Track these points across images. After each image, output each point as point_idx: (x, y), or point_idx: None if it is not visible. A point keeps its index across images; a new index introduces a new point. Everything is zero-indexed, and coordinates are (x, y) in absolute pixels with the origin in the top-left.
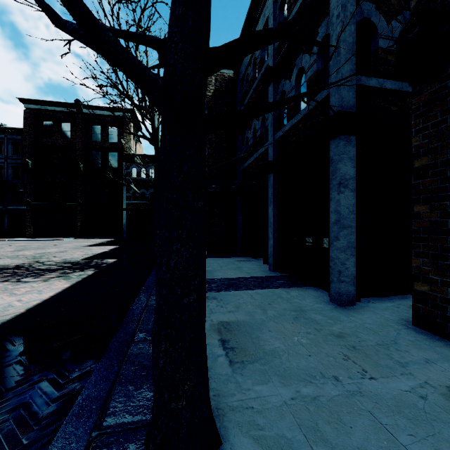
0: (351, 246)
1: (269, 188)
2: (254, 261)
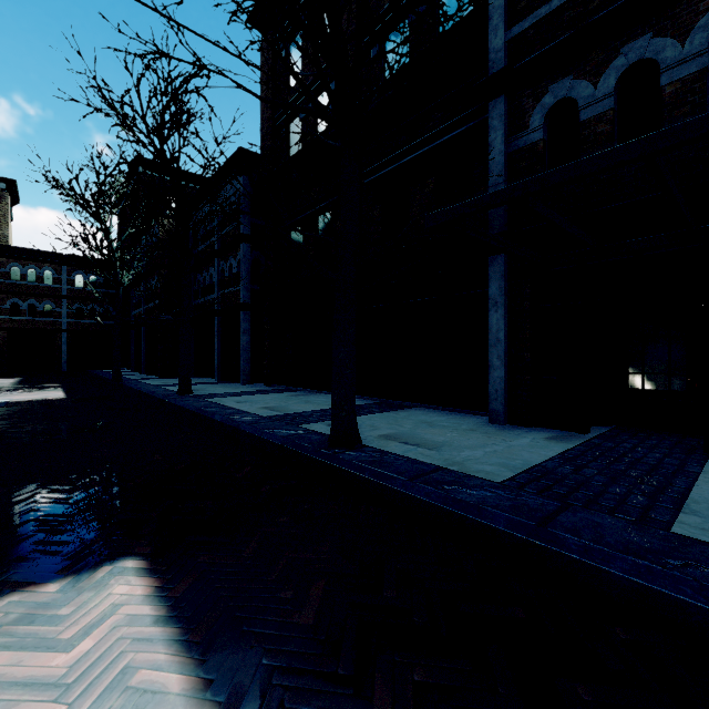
0: (248, 359)
1: (215, 326)
2: (205, 378)
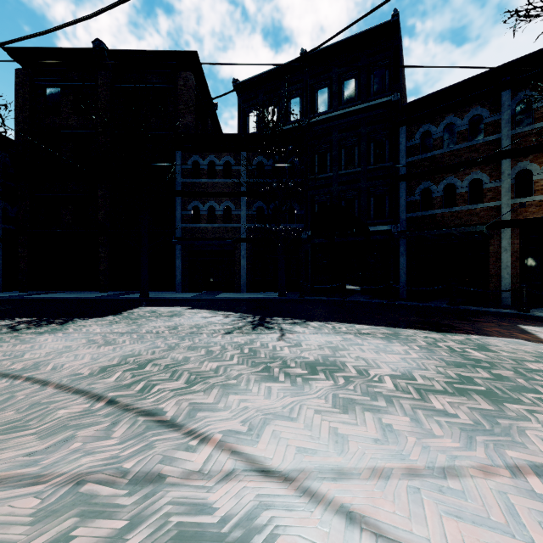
0: (1, 275)
1: None
2: None
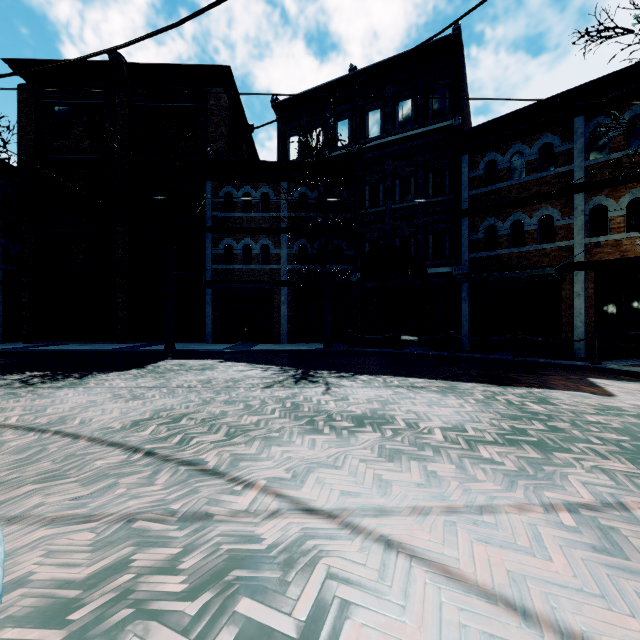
0: (1, 324)
1: None
2: None
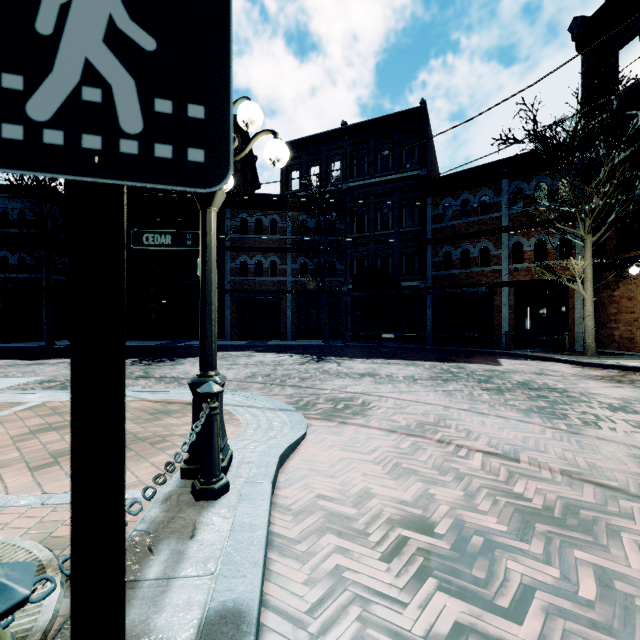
0: None
1: None
2: None
